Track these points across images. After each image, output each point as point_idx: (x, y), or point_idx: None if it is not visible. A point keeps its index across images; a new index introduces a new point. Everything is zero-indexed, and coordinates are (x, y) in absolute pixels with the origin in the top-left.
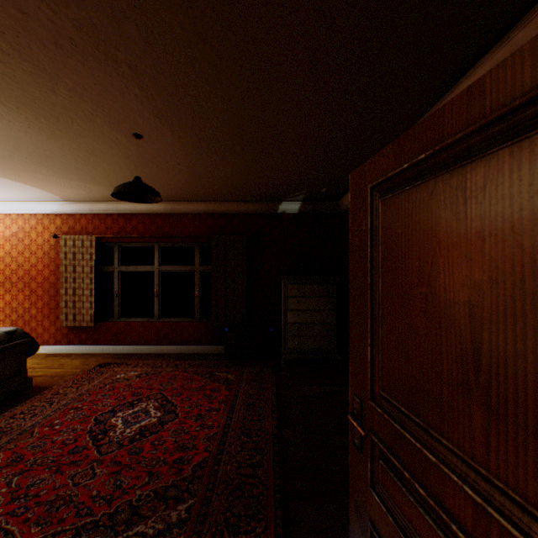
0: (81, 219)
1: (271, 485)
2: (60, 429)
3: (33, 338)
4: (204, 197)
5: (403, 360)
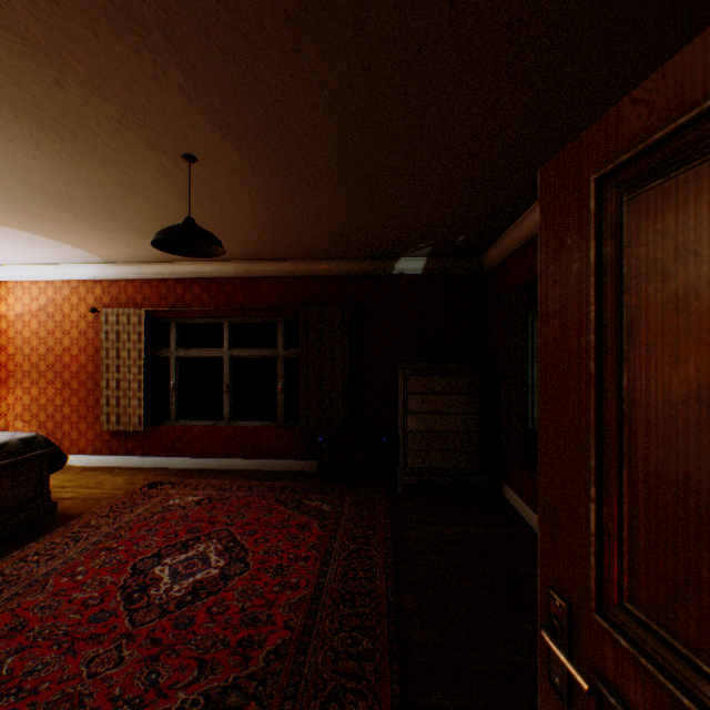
0: (126, 287)
1: (386, 695)
2: (83, 580)
3: (58, 447)
4: (290, 254)
5: (703, 552)
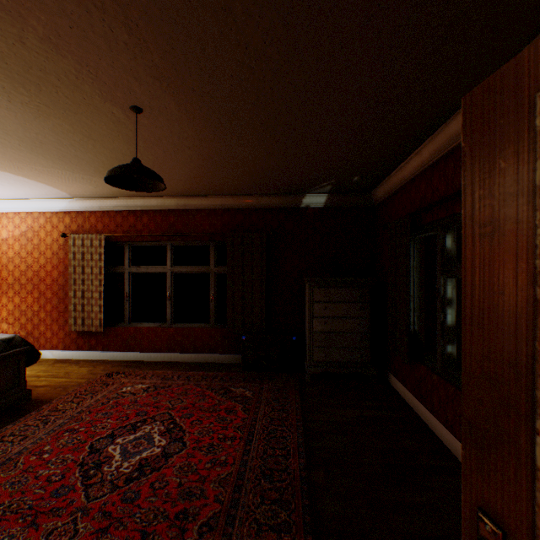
0: (90, 217)
1: None
2: (48, 458)
3: (32, 346)
4: (219, 191)
5: None
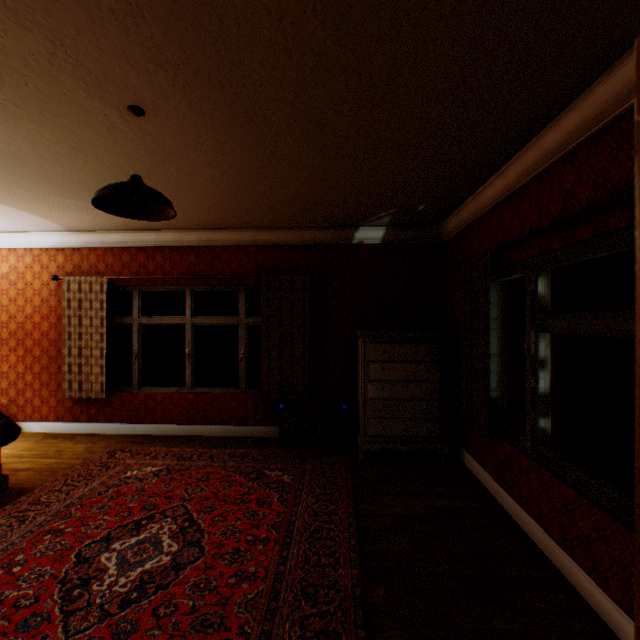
0: (89, 255)
1: None
2: (20, 572)
3: (9, 419)
4: (251, 223)
5: None
